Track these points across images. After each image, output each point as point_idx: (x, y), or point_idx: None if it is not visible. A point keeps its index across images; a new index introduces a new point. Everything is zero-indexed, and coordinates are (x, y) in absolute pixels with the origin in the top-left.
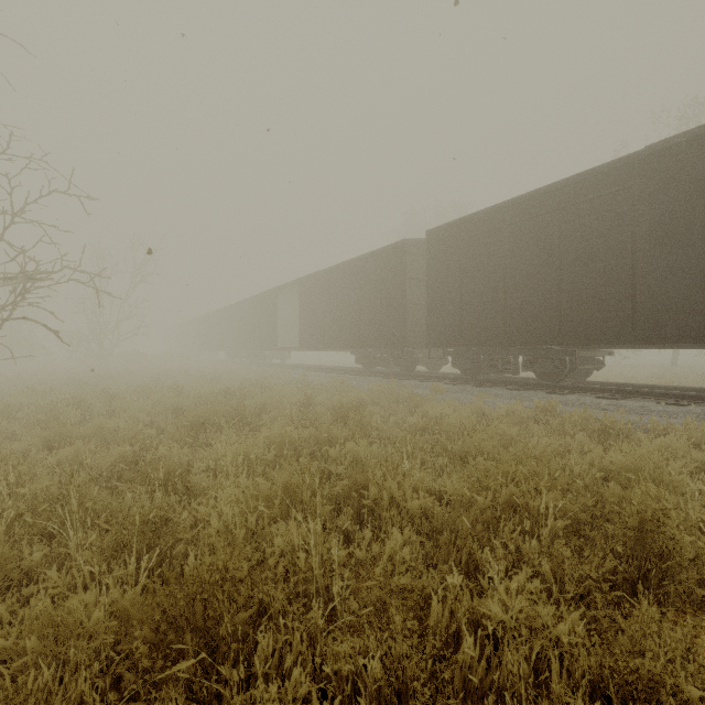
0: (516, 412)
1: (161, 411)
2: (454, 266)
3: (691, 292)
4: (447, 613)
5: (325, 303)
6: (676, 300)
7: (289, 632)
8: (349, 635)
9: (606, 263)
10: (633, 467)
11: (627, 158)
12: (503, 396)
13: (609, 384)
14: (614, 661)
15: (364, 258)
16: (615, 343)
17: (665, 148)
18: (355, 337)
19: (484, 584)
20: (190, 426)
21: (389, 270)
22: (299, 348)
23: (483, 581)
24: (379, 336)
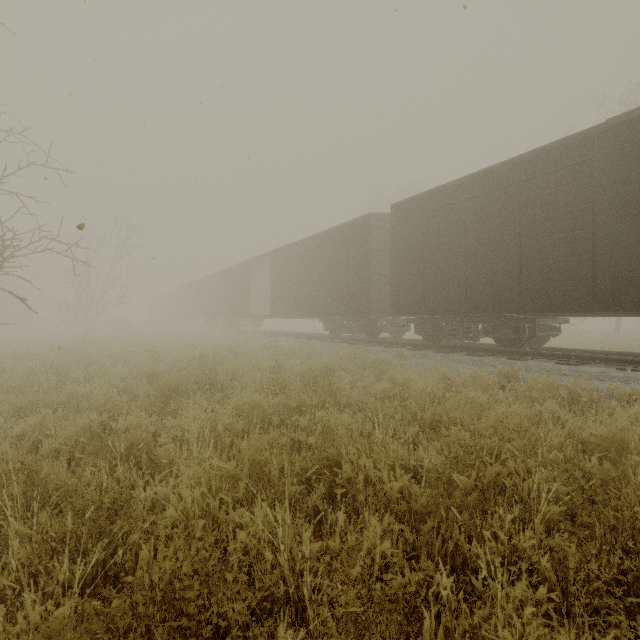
0: (480, 378)
1: (136, 376)
2: (417, 238)
3: None
4: (442, 633)
5: (295, 274)
6: (637, 268)
7: None
8: None
9: (566, 234)
10: (616, 439)
11: (587, 131)
12: (465, 361)
13: (566, 350)
14: None
15: (331, 231)
16: (575, 310)
17: (626, 120)
18: (323, 306)
19: (476, 584)
20: (161, 393)
21: (355, 242)
22: (270, 316)
23: (475, 581)
24: (345, 304)
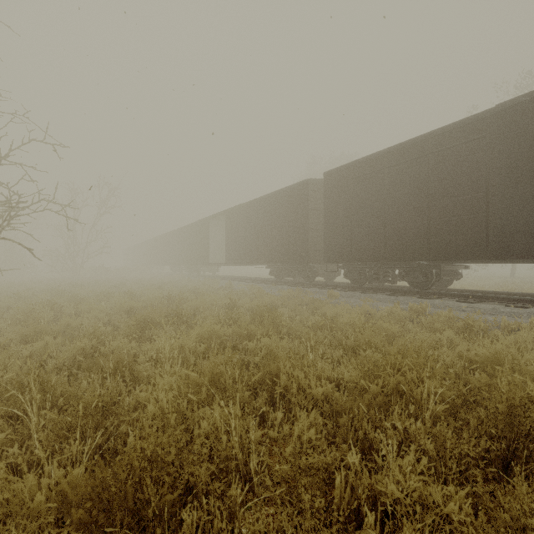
0: (395, 313)
1: (117, 312)
2: (345, 199)
3: (533, 219)
4: (349, 489)
5: (246, 229)
6: (521, 225)
7: (211, 509)
8: (264, 504)
9: (465, 197)
10: (494, 358)
11: (481, 114)
12: (384, 300)
13: (466, 291)
14: (495, 533)
15: (275, 194)
16: (472, 259)
17: (512, 105)
18: (268, 255)
19: (378, 460)
20: (138, 324)
21: (295, 203)
22: (225, 263)
23: (377, 458)
24: (287, 254)
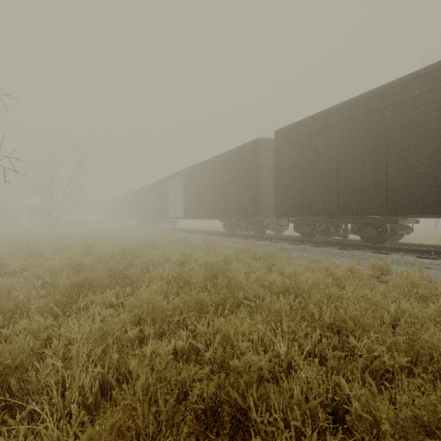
0: (360, 272)
1: (65, 268)
2: (296, 155)
3: None
4: None
5: (201, 186)
6: None
7: None
8: None
9: (429, 148)
10: None
11: None
12: (338, 254)
13: (418, 245)
14: None
15: (228, 153)
16: (437, 213)
17: None
18: (222, 210)
19: None
20: (74, 288)
21: (247, 161)
22: (183, 217)
23: None
24: (239, 209)
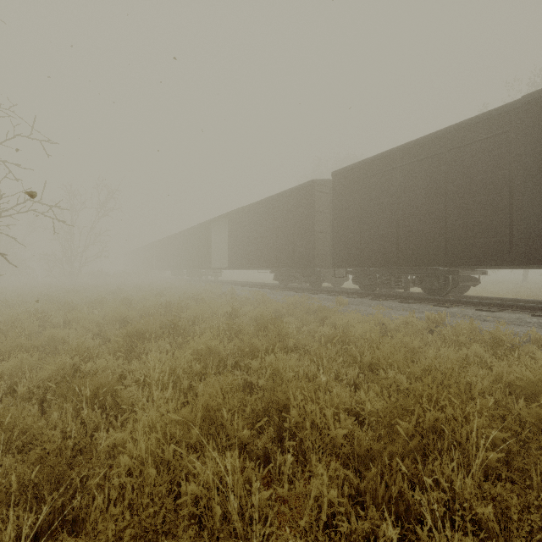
0: (411, 323)
1: (110, 321)
2: (354, 200)
3: None
4: None
5: (249, 232)
6: None
7: None
8: None
9: (486, 197)
10: (540, 383)
11: (505, 106)
12: (397, 308)
13: (484, 298)
14: None
15: (280, 195)
16: (494, 264)
17: (540, 97)
18: (273, 259)
19: (421, 534)
20: (129, 337)
21: (301, 205)
22: (228, 268)
23: (420, 531)
24: (292, 258)
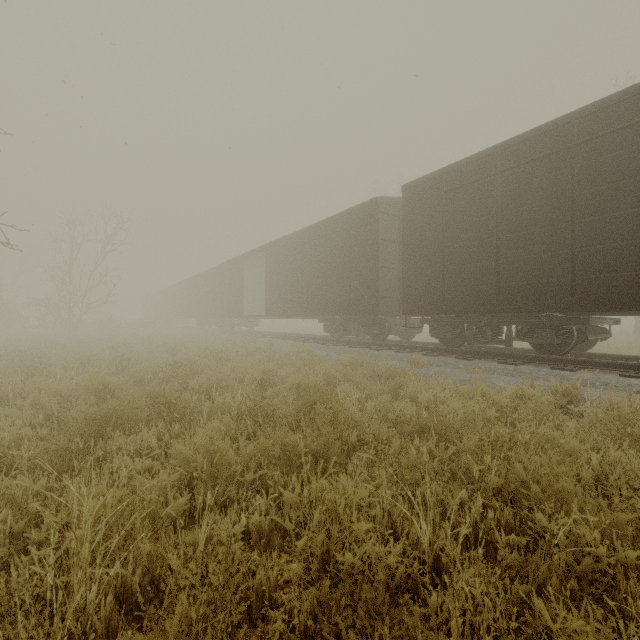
0: (536, 399)
1: (83, 393)
2: (435, 222)
3: None
4: None
5: (291, 269)
6: None
7: None
8: None
9: (639, 209)
10: None
11: None
12: (497, 371)
13: (619, 357)
14: None
15: (332, 220)
16: None
17: None
18: (322, 304)
19: None
20: (91, 425)
21: (359, 231)
22: (265, 316)
23: None
24: (348, 303)
